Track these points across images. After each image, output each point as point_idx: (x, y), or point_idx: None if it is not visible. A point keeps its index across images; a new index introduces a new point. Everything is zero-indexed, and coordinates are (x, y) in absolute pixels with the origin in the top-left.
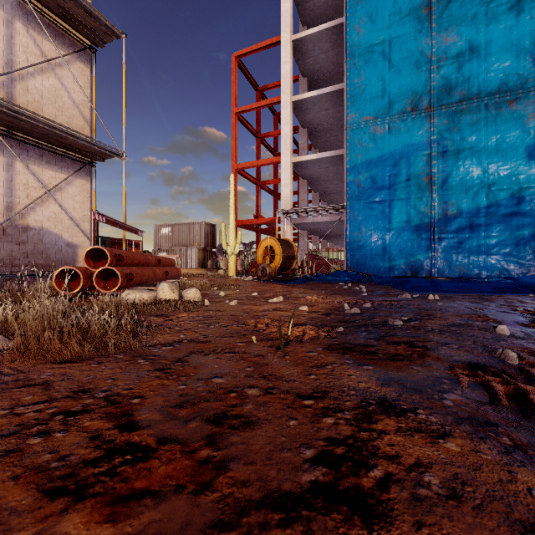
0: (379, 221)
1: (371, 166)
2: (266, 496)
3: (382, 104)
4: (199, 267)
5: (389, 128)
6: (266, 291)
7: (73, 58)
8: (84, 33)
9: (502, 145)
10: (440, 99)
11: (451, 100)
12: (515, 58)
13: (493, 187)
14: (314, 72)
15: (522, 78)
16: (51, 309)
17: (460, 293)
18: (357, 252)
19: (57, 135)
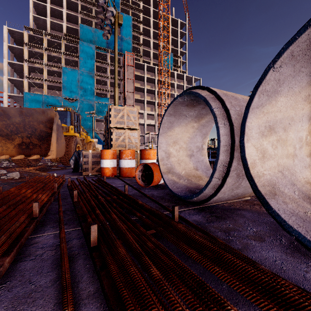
0: None
1: None
2: None
3: None
4: None
5: None
6: None
7: None
8: None
9: None
10: None
11: None
12: None
13: None
14: (16, 99)
15: None
16: None
17: None
18: None
19: None
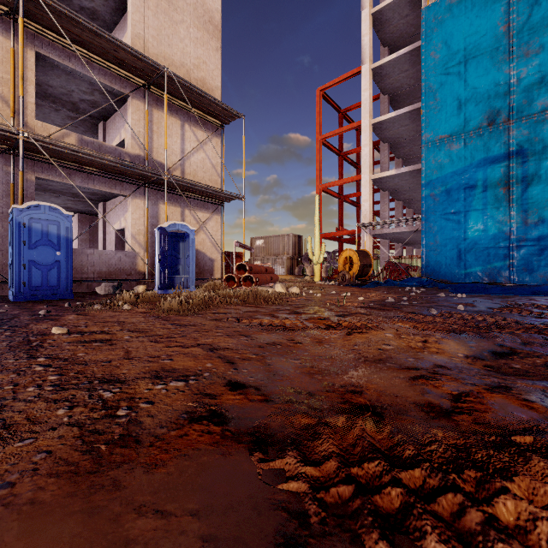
0: (455, 231)
1: (446, 181)
2: (326, 315)
3: (457, 122)
4: (287, 274)
5: (465, 143)
6: (342, 291)
7: (212, 136)
8: (219, 119)
9: None
10: (519, 111)
11: (532, 111)
12: None
13: None
14: (395, 89)
15: None
16: (245, 292)
17: (495, 295)
18: (432, 260)
19: (208, 192)
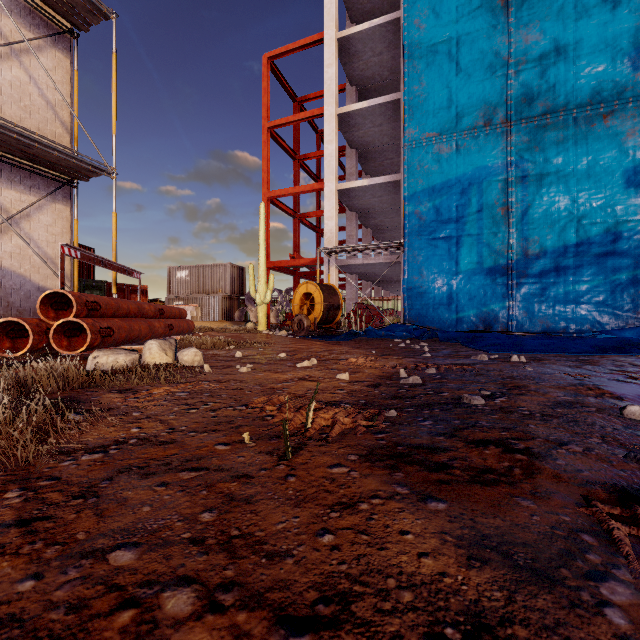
0: (445, 262)
1: (434, 194)
2: None
3: (448, 118)
4: (223, 320)
5: (457, 147)
6: (298, 350)
7: (46, 44)
8: (60, 10)
9: (595, 169)
10: (518, 111)
11: (533, 113)
12: (610, 62)
13: (584, 221)
14: (365, 79)
15: (618, 86)
16: None
17: (550, 353)
18: (417, 300)
19: (18, 141)
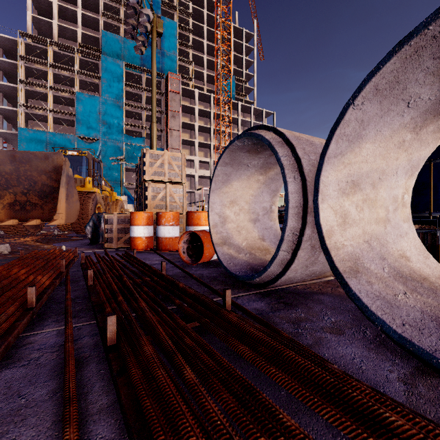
0: None
1: None
2: None
3: None
4: None
5: None
6: None
7: None
8: None
9: None
10: None
11: None
12: None
13: None
14: (7, 138)
15: None
16: None
17: None
18: None
19: None
